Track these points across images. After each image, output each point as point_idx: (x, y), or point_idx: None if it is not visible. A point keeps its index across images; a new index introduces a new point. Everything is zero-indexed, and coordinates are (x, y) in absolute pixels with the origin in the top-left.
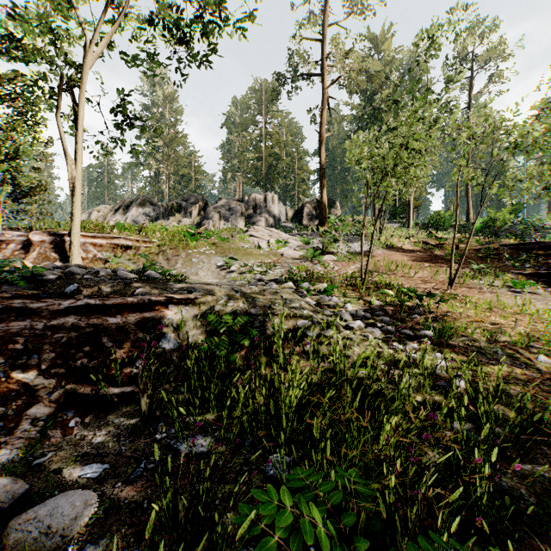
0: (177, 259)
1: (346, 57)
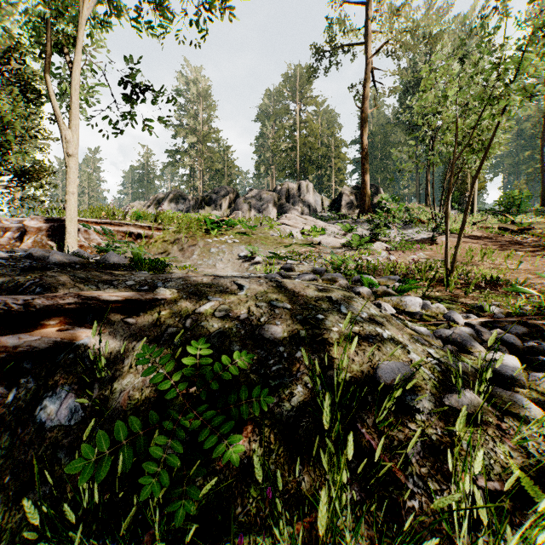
0: (194, 249)
1: (394, 15)
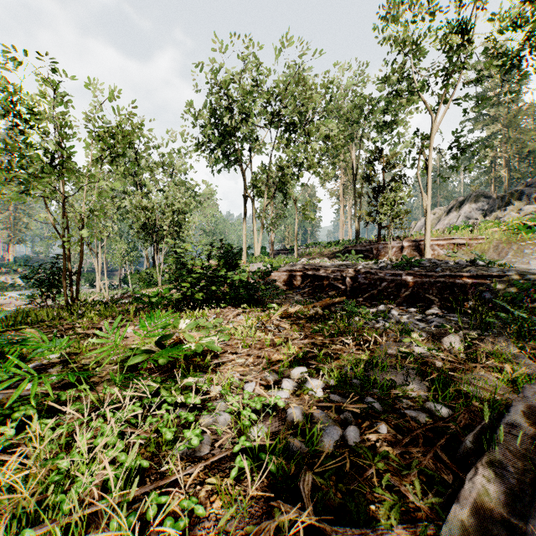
0: (507, 251)
1: None
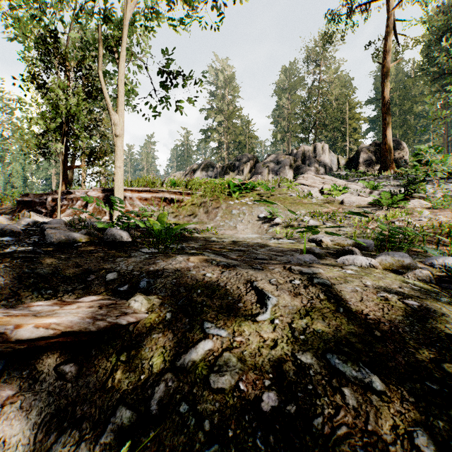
0: (217, 211)
1: None
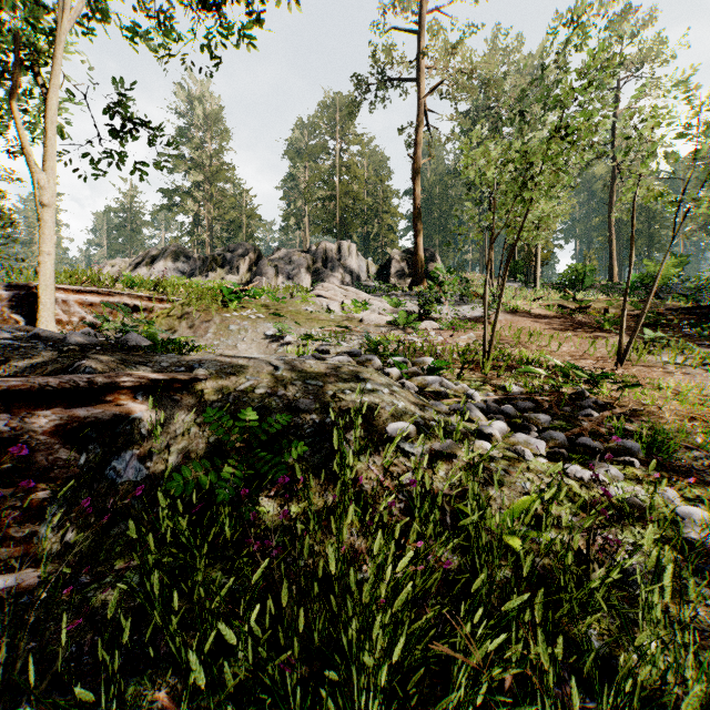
0: (208, 326)
1: (450, 52)
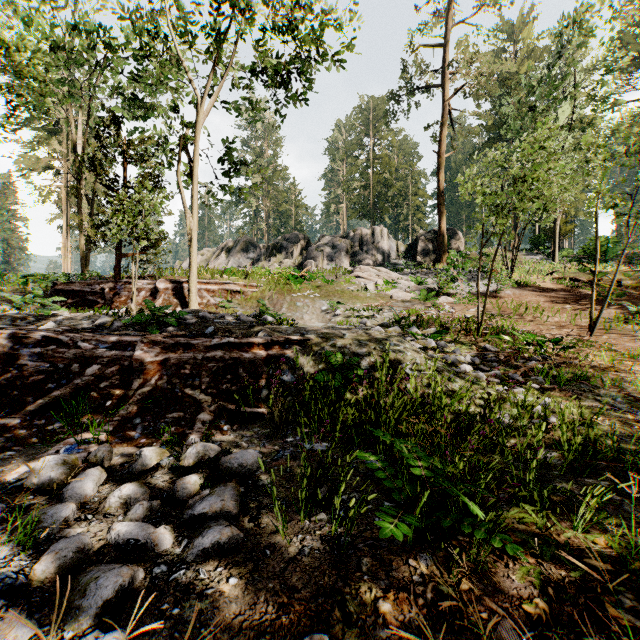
0: (282, 303)
1: (469, 61)
